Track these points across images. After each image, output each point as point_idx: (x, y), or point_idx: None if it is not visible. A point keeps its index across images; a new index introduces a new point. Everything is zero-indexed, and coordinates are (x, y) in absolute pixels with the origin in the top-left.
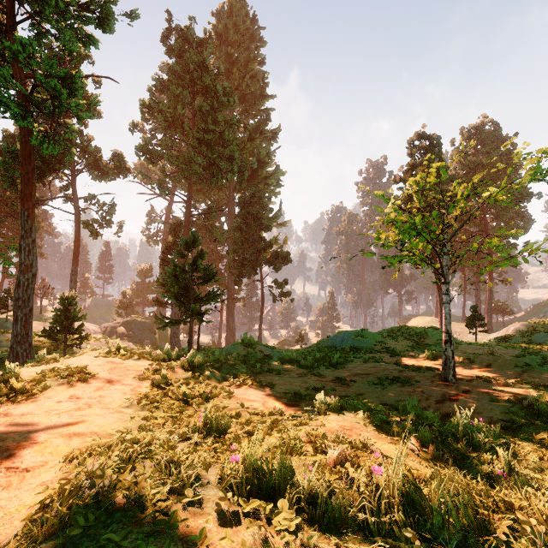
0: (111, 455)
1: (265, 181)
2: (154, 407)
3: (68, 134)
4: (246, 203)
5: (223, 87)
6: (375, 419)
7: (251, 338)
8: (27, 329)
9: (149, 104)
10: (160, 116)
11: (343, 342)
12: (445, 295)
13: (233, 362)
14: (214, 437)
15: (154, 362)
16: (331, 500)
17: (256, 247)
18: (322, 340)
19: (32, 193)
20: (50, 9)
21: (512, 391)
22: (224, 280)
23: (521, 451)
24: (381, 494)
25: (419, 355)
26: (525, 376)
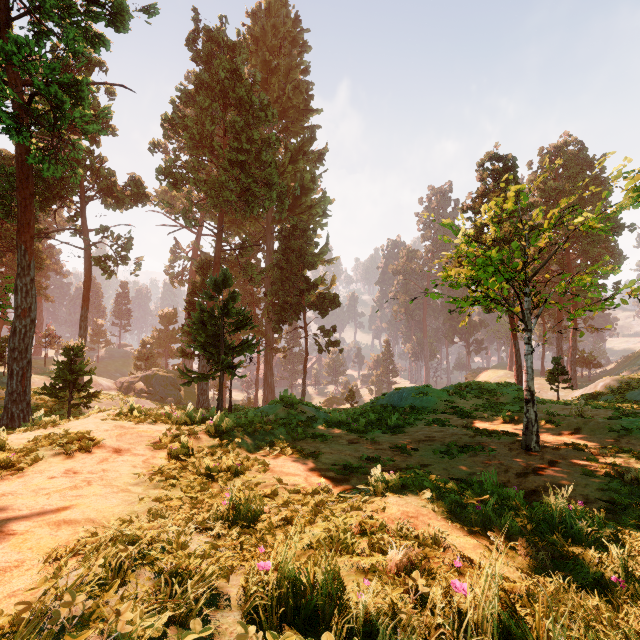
0: (93, 565)
1: (310, 211)
2: (170, 484)
3: (74, 153)
4: (287, 236)
5: (260, 99)
6: (445, 500)
7: (292, 396)
8: (25, 385)
9: (172, 118)
10: (185, 134)
11: (402, 400)
12: (527, 345)
13: (269, 426)
14: (242, 526)
15: (173, 427)
16: (397, 636)
17: (299, 289)
18: (376, 398)
19: (30, 222)
20: (51, 2)
21: (609, 462)
22: (261, 327)
23: (634, 545)
24: (464, 621)
25: (493, 417)
26: (623, 443)
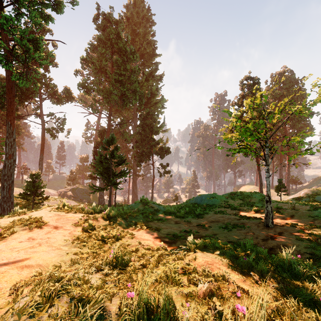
0: (34, 295)
1: (155, 105)
2: (82, 245)
3: (35, 75)
4: (143, 118)
5: (130, 49)
6: (227, 254)
7: (146, 199)
8: (10, 193)
9: (85, 58)
10: (92, 66)
11: (202, 201)
12: (266, 173)
13: (135, 214)
14: (119, 268)
15: (85, 215)
16: None
17: (150, 144)
18: (189, 199)
19: (13, 110)
20: None
21: (310, 233)
22: (131, 164)
23: None
24: None
25: (248, 209)
26: (316, 223)
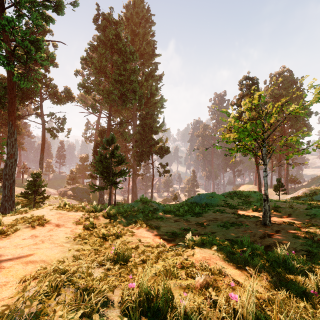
0: (43, 285)
1: (155, 105)
2: (84, 242)
3: (36, 75)
4: (143, 118)
5: (130, 49)
6: (224, 251)
7: (146, 198)
8: (11, 192)
9: (86, 58)
10: (92, 66)
11: (201, 200)
12: (264, 172)
13: (134, 213)
14: (120, 264)
15: (86, 213)
16: None
17: (149, 144)
18: (188, 199)
19: (14, 110)
20: None
21: (306, 231)
22: (130, 163)
23: None
24: (236, 315)
25: (247, 208)
26: (312, 221)
